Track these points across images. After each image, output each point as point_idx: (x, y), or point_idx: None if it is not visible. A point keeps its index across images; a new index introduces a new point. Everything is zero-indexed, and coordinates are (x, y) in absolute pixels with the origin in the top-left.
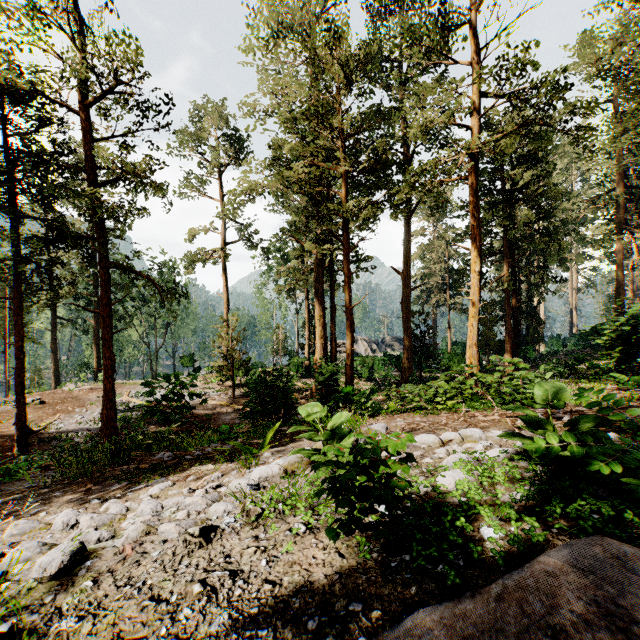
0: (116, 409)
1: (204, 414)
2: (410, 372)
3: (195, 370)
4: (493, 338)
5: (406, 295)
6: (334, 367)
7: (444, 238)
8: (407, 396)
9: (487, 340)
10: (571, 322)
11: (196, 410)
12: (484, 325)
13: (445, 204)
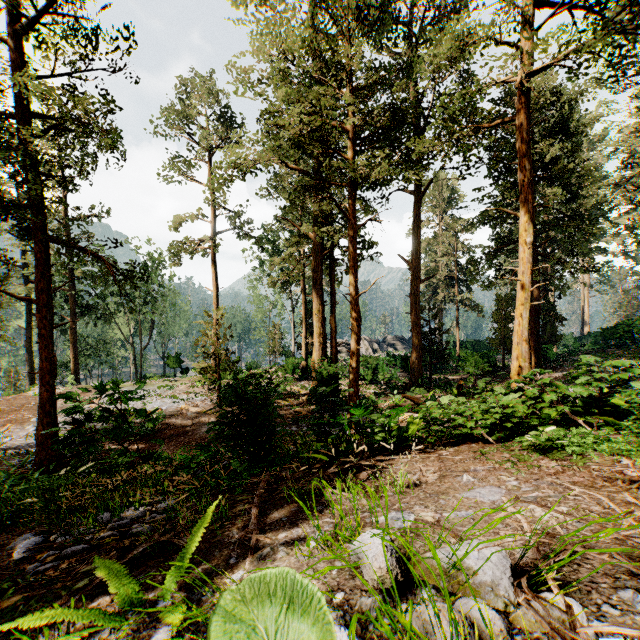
0: (57, 424)
1: (182, 424)
2: (420, 374)
3: (183, 371)
4: (509, 336)
5: (415, 287)
6: (334, 369)
7: (452, 229)
8: (452, 419)
9: (502, 338)
10: (583, 320)
11: (173, 419)
12: (499, 322)
13: (451, 194)
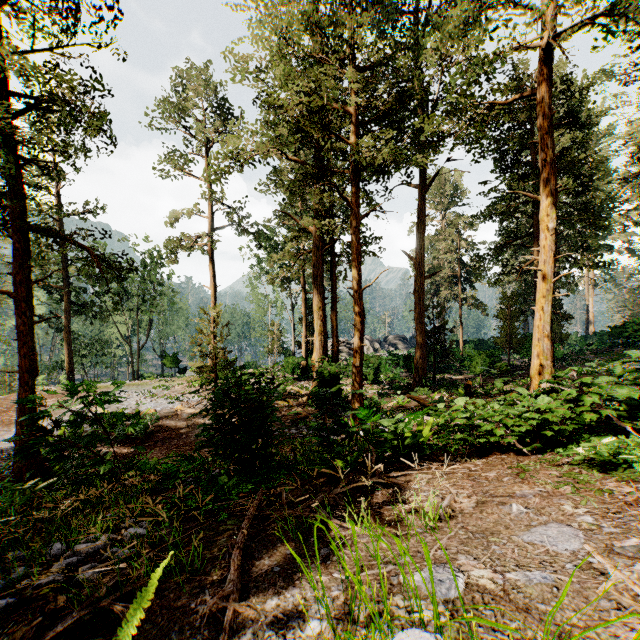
0: (38, 427)
1: (176, 426)
2: (424, 374)
3: (180, 371)
4: (515, 335)
5: (419, 284)
6: (336, 368)
7: (456, 225)
8: (478, 425)
9: (508, 337)
10: (587, 319)
11: (167, 421)
12: (504, 320)
13: (454, 191)
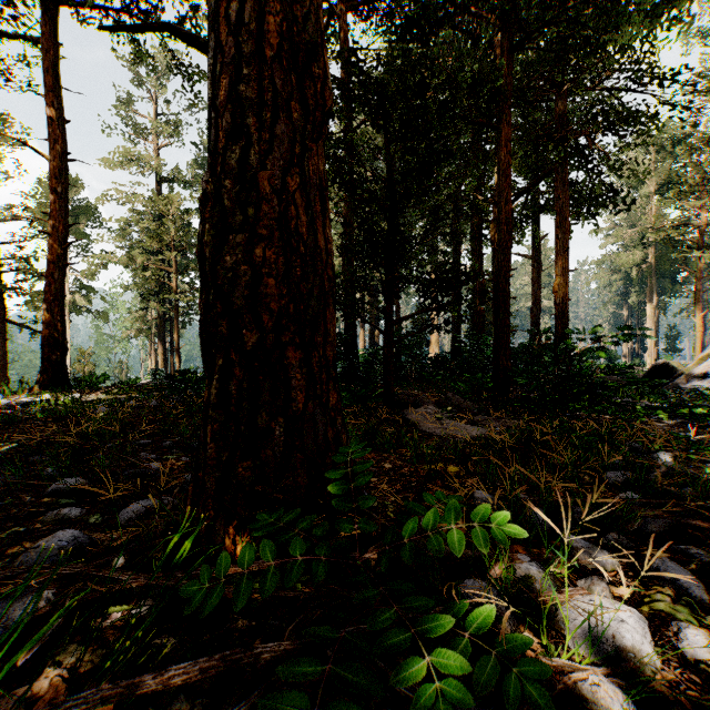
0: None
1: None
2: None
3: None
4: None
5: None
6: None
7: None
8: None
9: None
10: None
11: None
12: None
13: None
